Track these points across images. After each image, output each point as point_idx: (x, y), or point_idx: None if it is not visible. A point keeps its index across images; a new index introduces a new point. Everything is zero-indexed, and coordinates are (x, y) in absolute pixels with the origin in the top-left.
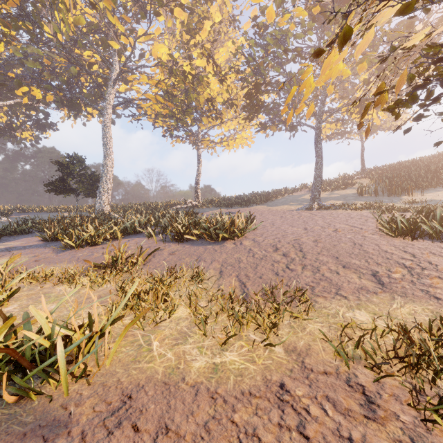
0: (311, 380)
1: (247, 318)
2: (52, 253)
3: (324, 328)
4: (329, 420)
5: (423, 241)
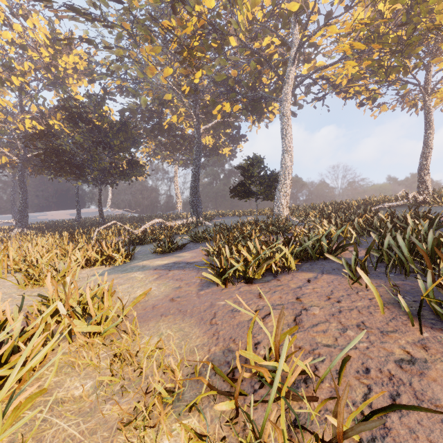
0: None
1: None
2: (196, 287)
3: None
4: None
5: None
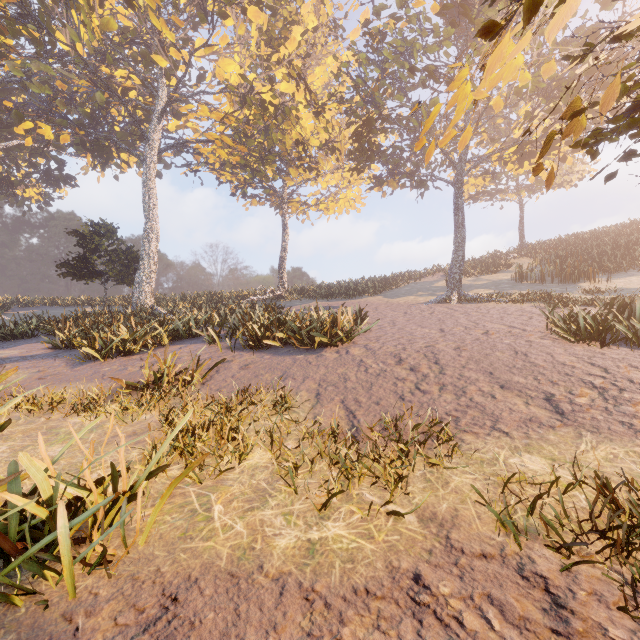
0: (463, 568)
1: (359, 467)
2: (66, 367)
3: (478, 482)
4: (496, 637)
5: (617, 349)
